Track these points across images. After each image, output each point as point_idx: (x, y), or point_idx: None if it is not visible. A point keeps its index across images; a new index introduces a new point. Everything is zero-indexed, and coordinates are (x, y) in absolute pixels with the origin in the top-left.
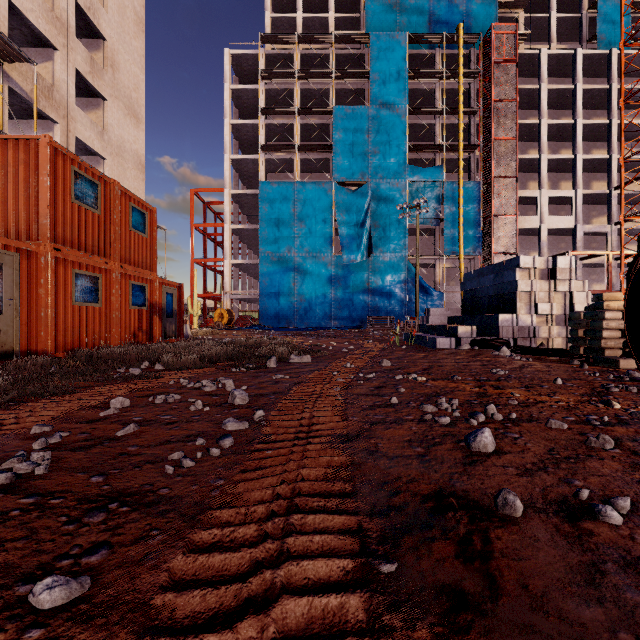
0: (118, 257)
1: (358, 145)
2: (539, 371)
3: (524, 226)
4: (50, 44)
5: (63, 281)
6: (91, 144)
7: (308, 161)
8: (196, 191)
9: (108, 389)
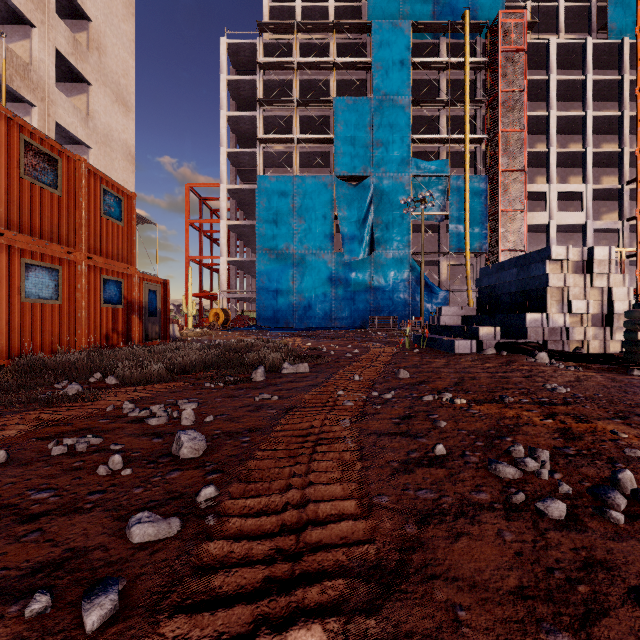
0: (85, 247)
1: (360, 138)
2: (608, 387)
3: (532, 222)
4: (26, 19)
5: (7, 272)
6: (74, 131)
7: (308, 155)
8: (191, 186)
9: (1, 423)
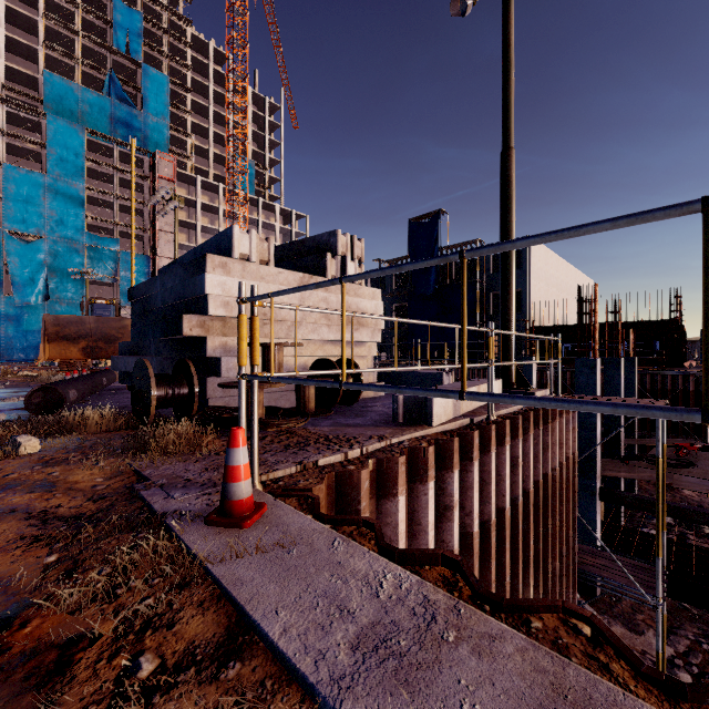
0: None
1: (33, 204)
2: None
3: None
4: None
5: None
6: None
7: None
8: None
9: None
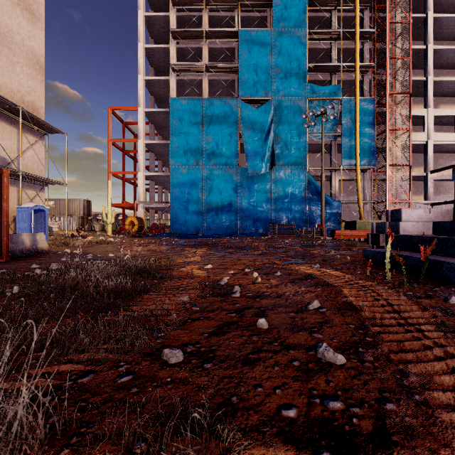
0: None
1: (262, 65)
2: None
3: (412, 142)
4: None
5: None
6: None
7: (215, 83)
8: (113, 109)
9: None
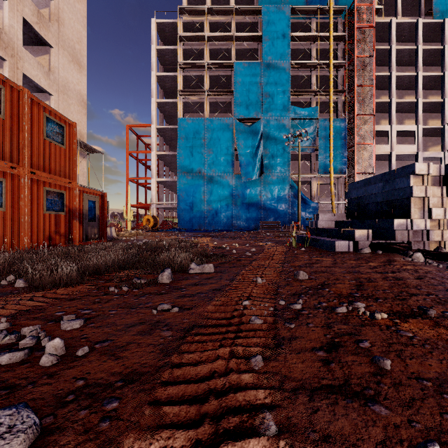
0: (28, 163)
1: (253, 91)
2: None
3: (378, 153)
4: None
5: None
6: (38, 81)
7: (215, 104)
8: (130, 126)
9: None
